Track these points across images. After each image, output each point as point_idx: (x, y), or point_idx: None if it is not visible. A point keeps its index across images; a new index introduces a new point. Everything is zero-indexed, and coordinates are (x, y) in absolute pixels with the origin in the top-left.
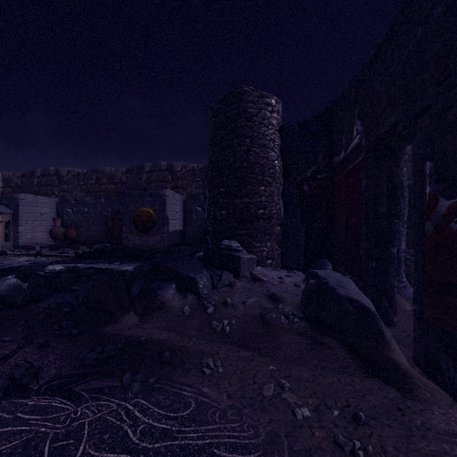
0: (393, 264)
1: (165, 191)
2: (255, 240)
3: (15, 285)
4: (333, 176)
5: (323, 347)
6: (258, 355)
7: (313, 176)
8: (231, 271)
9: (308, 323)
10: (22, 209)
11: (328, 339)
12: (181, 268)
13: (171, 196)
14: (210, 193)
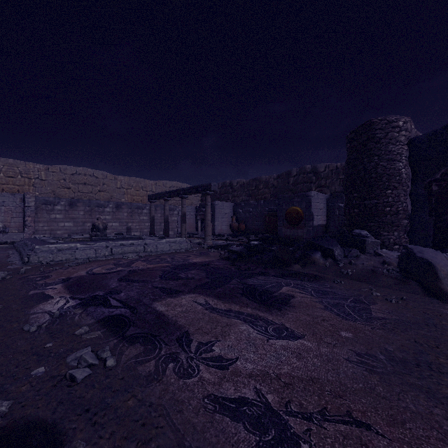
0: None
1: (310, 193)
2: (382, 230)
3: (242, 248)
4: None
5: (406, 284)
6: (364, 283)
7: (443, 177)
8: (359, 250)
9: (401, 274)
10: (216, 211)
11: (410, 281)
12: (324, 244)
13: (315, 196)
14: (345, 197)
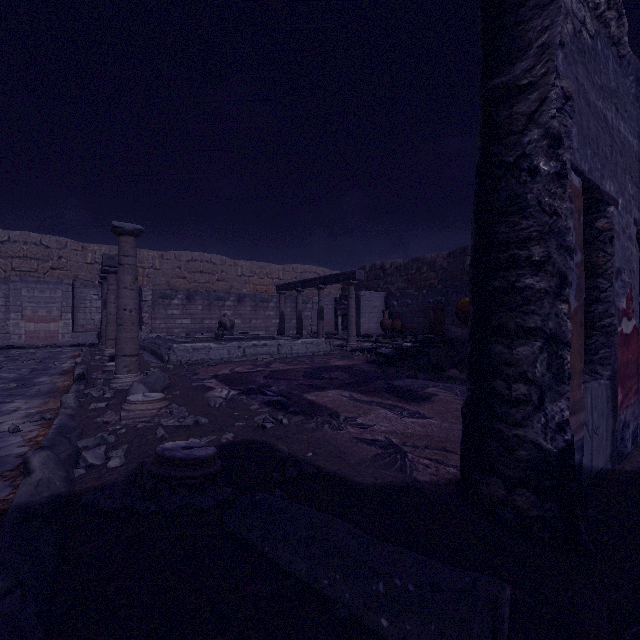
0: None
1: None
2: None
3: (392, 350)
4: None
5: None
6: None
7: None
8: None
9: None
10: (362, 304)
11: None
12: None
13: None
14: None
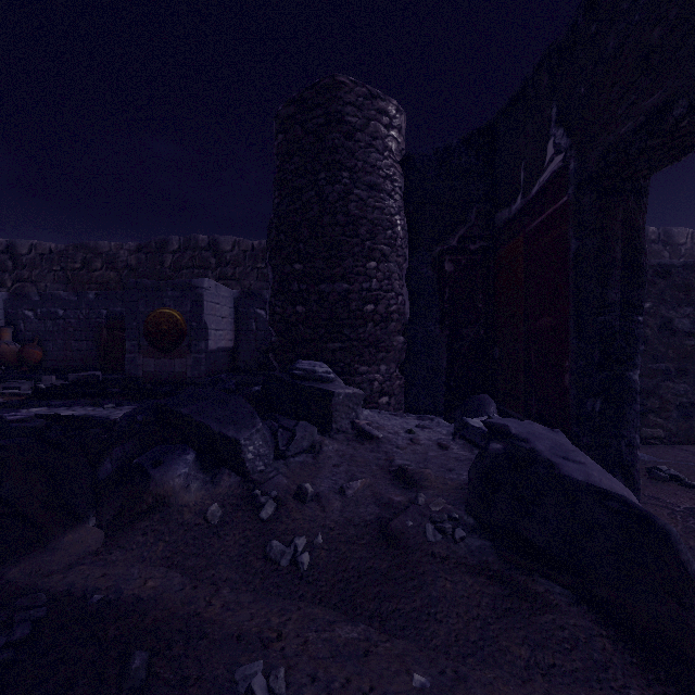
0: (633, 403)
1: (201, 281)
2: (359, 360)
3: None
4: (496, 245)
5: (533, 604)
6: (379, 636)
7: (462, 245)
8: (315, 420)
9: (486, 540)
10: None
11: (540, 583)
12: (208, 418)
13: (213, 290)
14: (275, 272)
